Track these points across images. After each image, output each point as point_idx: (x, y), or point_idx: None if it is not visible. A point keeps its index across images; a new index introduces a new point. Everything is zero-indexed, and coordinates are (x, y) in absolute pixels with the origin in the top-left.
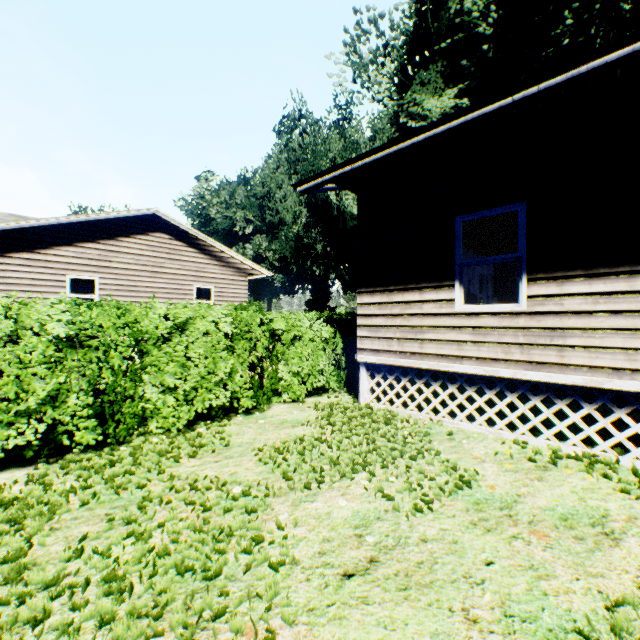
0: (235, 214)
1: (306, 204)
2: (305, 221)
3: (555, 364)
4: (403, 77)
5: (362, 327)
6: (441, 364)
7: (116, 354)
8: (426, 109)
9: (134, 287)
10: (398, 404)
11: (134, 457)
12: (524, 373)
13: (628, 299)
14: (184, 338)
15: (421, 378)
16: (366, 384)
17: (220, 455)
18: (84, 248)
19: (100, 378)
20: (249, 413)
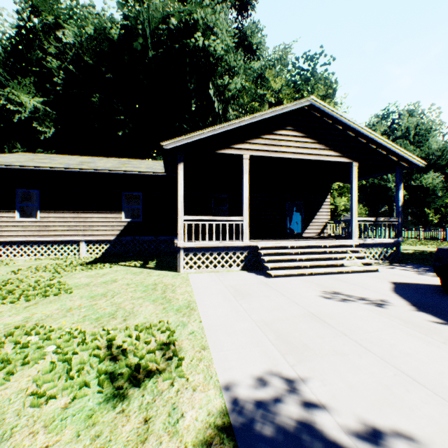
0: None
1: None
2: None
3: (48, 235)
4: (6, 67)
5: None
6: (10, 238)
7: None
8: (23, 100)
9: None
10: None
11: None
12: (39, 238)
13: (63, 218)
14: None
15: (2, 245)
16: None
17: None
18: None
19: None
20: None
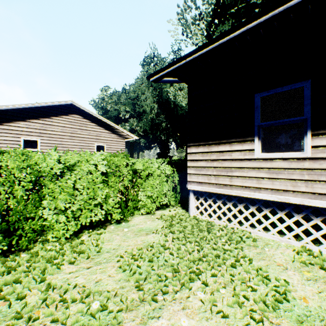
0: (120, 108)
1: (157, 102)
2: (156, 111)
3: None
4: (209, 30)
5: (191, 167)
6: (245, 193)
7: (19, 187)
8: None
9: (60, 144)
10: (214, 217)
11: (27, 265)
12: (310, 201)
13: None
14: (73, 175)
15: (230, 201)
16: (193, 203)
17: (92, 261)
18: (31, 122)
19: (7, 205)
20: (119, 223)
